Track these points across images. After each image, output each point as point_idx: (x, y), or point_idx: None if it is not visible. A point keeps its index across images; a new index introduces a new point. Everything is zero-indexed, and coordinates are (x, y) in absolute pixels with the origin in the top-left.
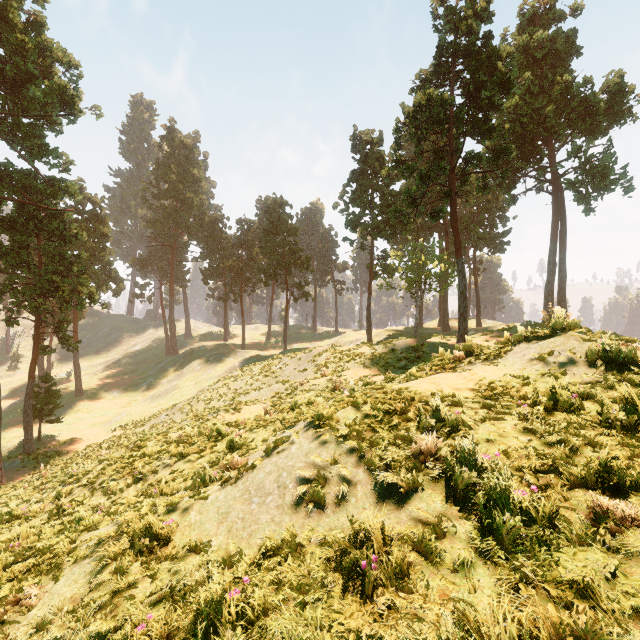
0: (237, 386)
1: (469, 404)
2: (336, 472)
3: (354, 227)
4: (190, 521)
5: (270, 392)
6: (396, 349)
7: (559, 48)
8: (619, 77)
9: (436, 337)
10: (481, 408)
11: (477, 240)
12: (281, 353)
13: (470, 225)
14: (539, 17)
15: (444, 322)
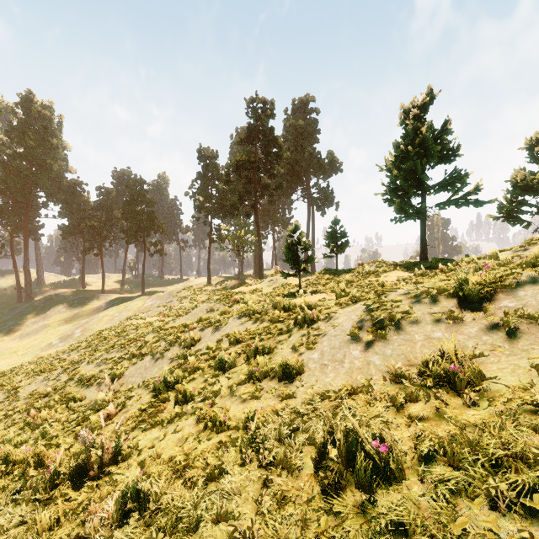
0: (116, 317)
1: (248, 293)
2: (215, 306)
3: (200, 210)
4: (177, 322)
5: (155, 312)
6: (227, 286)
7: (309, 131)
8: (332, 154)
9: (249, 280)
10: (250, 293)
11: (275, 221)
12: (143, 294)
13: (271, 212)
14: (302, 108)
15: (256, 271)
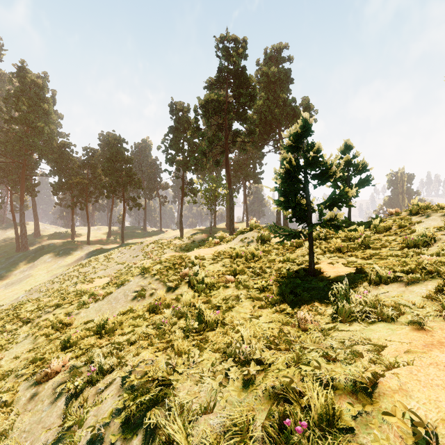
0: (86, 270)
1: (209, 259)
2: (150, 286)
3: (171, 163)
4: (81, 316)
5: (113, 270)
6: (195, 240)
7: (282, 78)
8: (307, 100)
9: (219, 233)
10: (212, 260)
11: (246, 176)
12: (119, 246)
13: (242, 166)
14: (274, 57)
15: (228, 224)
